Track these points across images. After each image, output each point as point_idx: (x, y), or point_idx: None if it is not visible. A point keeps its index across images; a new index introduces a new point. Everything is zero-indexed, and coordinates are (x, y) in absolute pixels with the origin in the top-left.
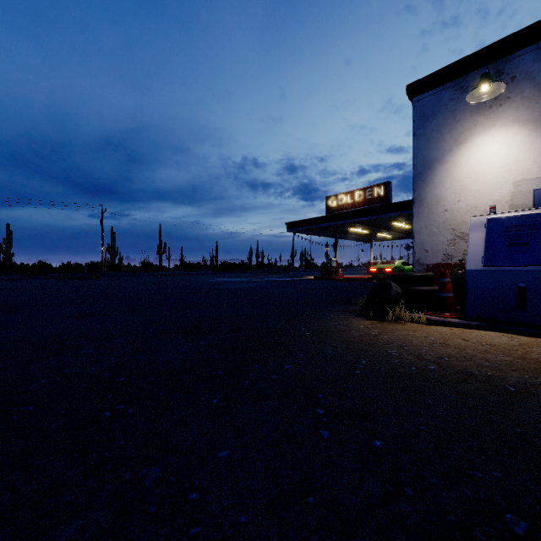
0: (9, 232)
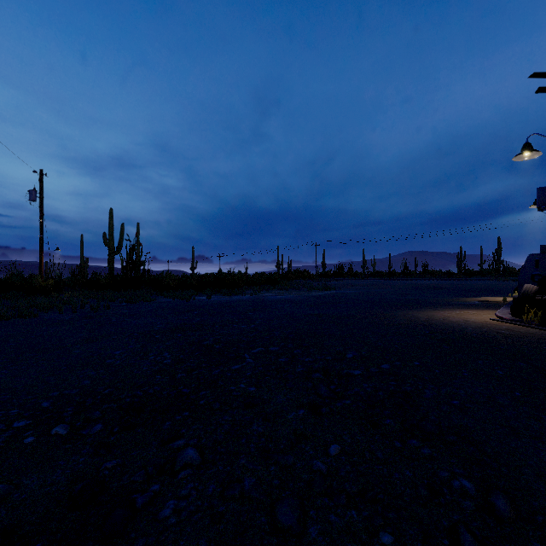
0: (499, 244)
